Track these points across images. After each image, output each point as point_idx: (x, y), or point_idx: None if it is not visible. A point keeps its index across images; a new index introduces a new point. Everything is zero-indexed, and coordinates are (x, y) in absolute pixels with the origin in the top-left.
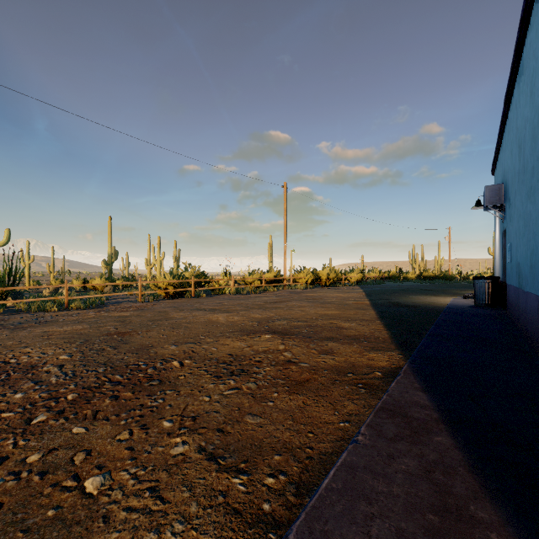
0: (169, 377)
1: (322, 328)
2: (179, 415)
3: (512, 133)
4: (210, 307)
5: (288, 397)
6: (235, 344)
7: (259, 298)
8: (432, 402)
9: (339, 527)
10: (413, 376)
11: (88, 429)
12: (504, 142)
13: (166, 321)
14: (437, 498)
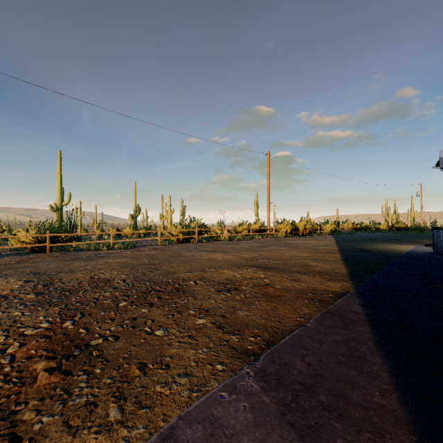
0: (189, 290)
1: (294, 265)
2: (198, 308)
3: None
4: (210, 249)
5: (265, 304)
6: (230, 273)
7: (247, 243)
8: (364, 311)
9: (288, 356)
10: (356, 296)
11: (149, 311)
12: None
13: (181, 257)
14: (348, 352)
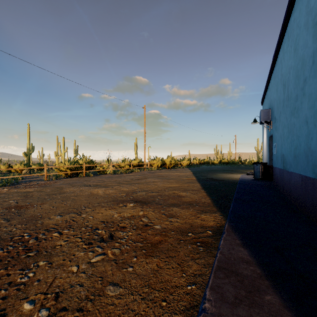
0: (47, 247)
1: (168, 196)
2: (43, 293)
3: (277, 78)
4: (94, 184)
5: (145, 261)
6: (107, 212)
7: (128, 176)
8: (252, 257)
9: None
10: (233, 233)
11: None
12: (270, 85)
13: (59, 195)
14: None
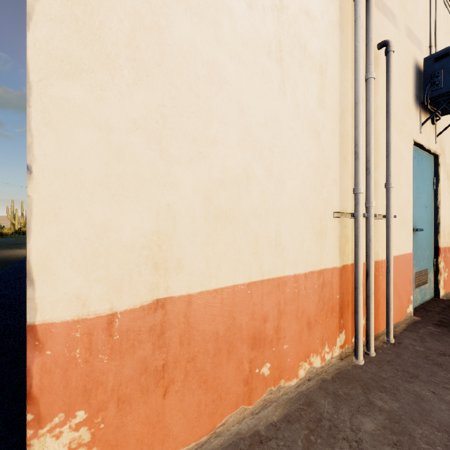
0: None
1: None
2: None
3: None
4: None
5: None
6: None
7: None
8: None
9: None
10: None
11: None
12: None
13: None
14: None
